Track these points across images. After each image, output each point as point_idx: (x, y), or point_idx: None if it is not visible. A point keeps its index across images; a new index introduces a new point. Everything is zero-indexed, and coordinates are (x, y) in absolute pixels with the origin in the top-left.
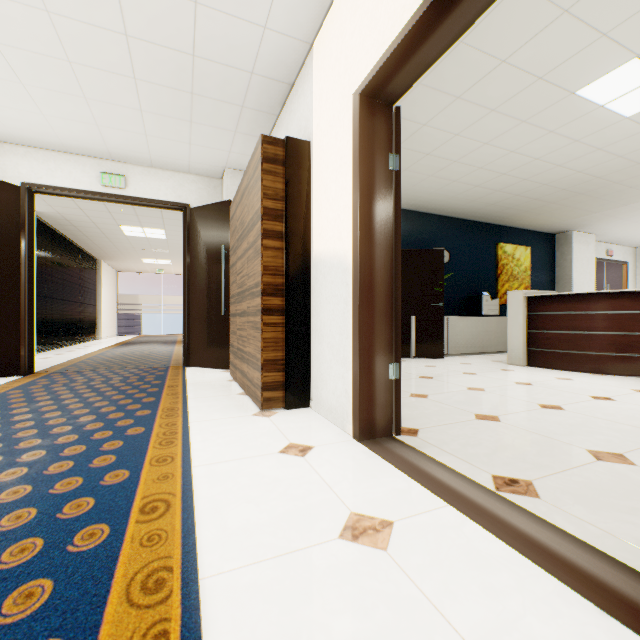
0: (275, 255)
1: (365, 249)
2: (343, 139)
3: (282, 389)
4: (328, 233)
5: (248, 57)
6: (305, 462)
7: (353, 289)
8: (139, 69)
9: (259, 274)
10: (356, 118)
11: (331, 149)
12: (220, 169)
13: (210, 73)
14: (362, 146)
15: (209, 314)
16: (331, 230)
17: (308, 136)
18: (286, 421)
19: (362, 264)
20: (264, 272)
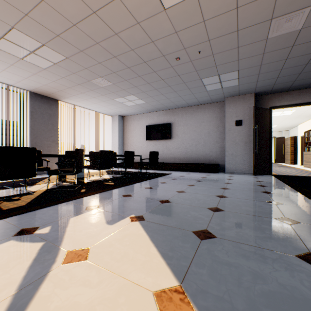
0: (292, 148)
1: (301, 149)
2: (300, 139)
3: (293, 162)
4: (298, 147)
5: (288, 127)
6: (294, 165)
7: (300, 153)
8: (273, 129)
9: (290, 151)
10: (300, 138)
11: (299, 139)
12: (281, 131)
13: (283, 128)
14: (301, 141)
15: (279, 154)
16: (299, 146)
17: (297, 135)
18: (293, 165)
19: (301, 151)
20: (290, 150)
